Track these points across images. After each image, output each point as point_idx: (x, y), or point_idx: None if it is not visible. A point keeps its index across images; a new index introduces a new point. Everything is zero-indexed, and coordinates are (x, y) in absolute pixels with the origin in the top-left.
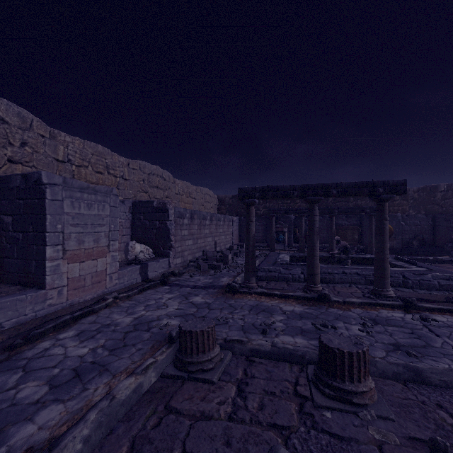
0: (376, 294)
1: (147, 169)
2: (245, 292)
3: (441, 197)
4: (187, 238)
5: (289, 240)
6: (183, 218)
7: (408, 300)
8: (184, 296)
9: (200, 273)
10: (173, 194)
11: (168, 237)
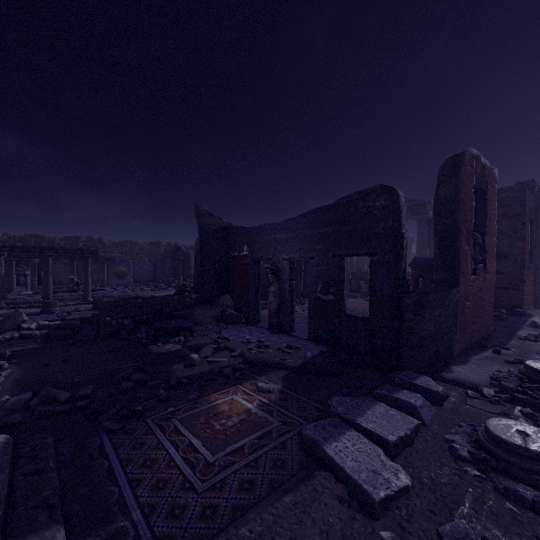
0: (84, 301)
1: None
2: None
3: (164, 250)
4: None
5: (32, 282)
6: None
7: None
8: None
9: None
10: None
11: None
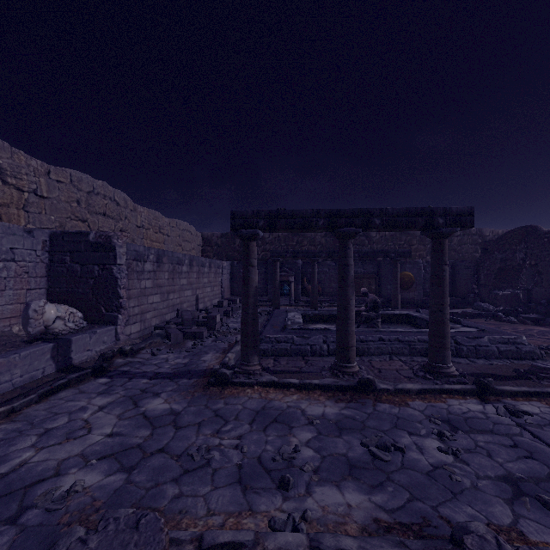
0: (433, 373)
1: (85, 184)
2: (242, 383)
3: (457, 242)
4: (150, 292)
5: (295, 292)
6: (144, 261)
7: (483, 382)
8: (132, 398)
9: (170, 347)
10: (133, 226)
11: (114, 291)
